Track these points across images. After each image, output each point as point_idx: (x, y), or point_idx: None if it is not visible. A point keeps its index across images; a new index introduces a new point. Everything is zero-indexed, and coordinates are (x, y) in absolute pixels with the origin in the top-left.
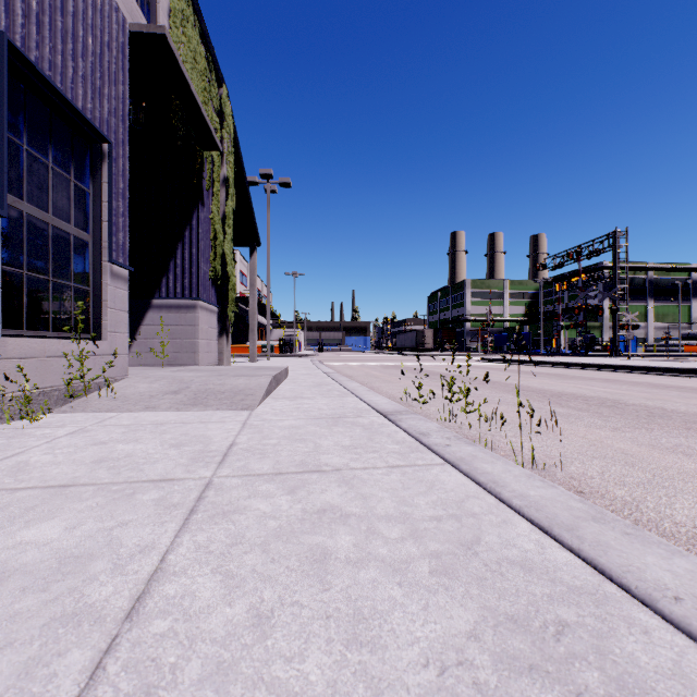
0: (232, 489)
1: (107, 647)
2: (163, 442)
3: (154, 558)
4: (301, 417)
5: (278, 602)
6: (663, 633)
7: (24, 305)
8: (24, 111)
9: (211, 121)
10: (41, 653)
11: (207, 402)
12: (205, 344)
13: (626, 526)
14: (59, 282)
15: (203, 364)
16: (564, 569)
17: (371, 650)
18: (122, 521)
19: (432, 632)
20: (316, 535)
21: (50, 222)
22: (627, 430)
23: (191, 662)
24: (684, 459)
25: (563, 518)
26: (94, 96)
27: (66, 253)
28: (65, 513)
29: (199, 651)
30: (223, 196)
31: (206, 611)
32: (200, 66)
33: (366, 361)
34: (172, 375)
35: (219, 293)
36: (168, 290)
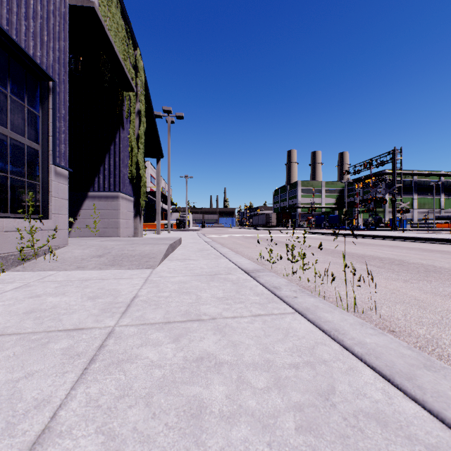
0: (128, 338)
1: None
2: (83, 295)
3: (46, 414)
4: (187, 274)
5: None
6: None
7: None
8: None
9: (129, 72)
10: None
11: (122, 263)
12: (124, 222)
13: None
14: (15, 178)
15: (123, 236)
16: (415, 422)
17: None
18: (29, 371)
19: None
20: (194, 385)
21: (8, 135)
22: (414, 282)
23: None
24: None
25: (400, 366)
26: (42, 47)
27: (21, 157)
28: None
29: None
30: (137, 123)
31: None
32: (121, 34)
33: (233, 233)
34: (100, 243)
35: (134, 188)
36: (99, 185)
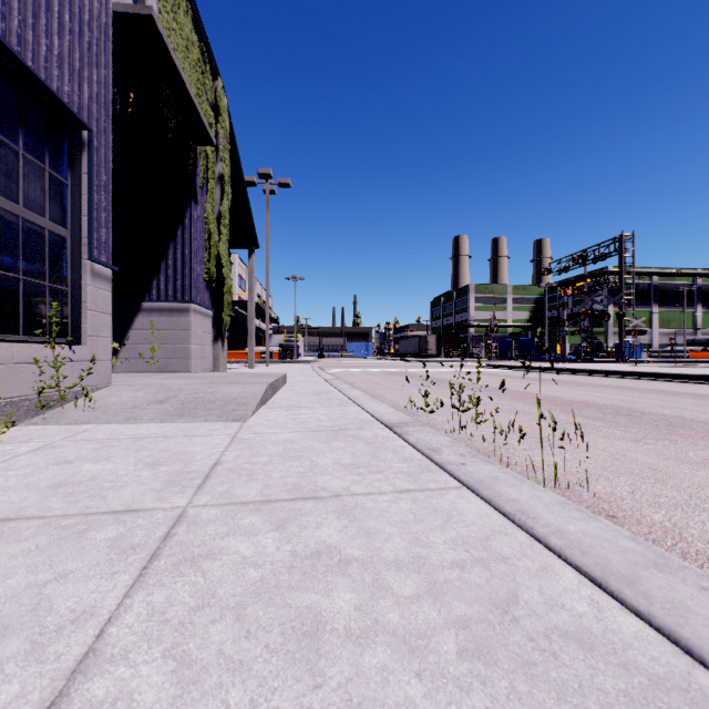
0: (208, 523)
1: None
2: (138, 461)
3: (88, 631)
4: (297, 430)
5: None
6: None
7: None
8: None
9: (205, 115)
10: None
11: (195, 412)
12: (198, 350)
13: (700, 577)
14: (31, 281)
15: (196, 370)
16: (636, 645)
17: None
18: (61, 571)
19: None
20: (307, 592)
21: (21, 215)
22: (650, 442)
23: None
24: None
25: (618, 565)
26: (71, 78)
27: (40, 249)
28: None
29: None
30: (218, 194)
31: None
32: (193, 56)
33: (368, 367)
34: (160, 382)
35: (214, 296)
36: (159, 292)
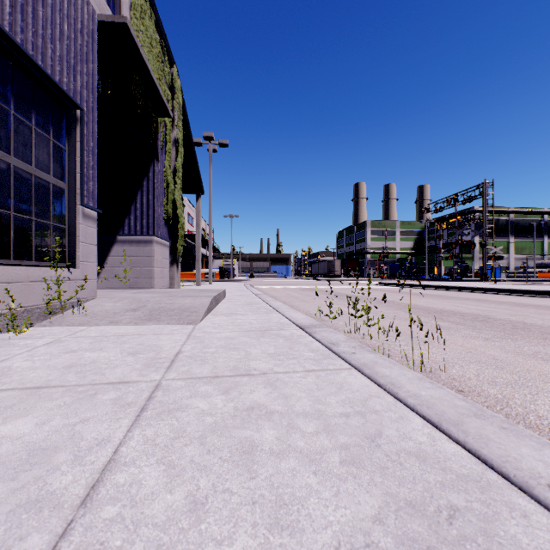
0: (177, 390)
1: (62, 531)
2: (123, 351)
3: (108, 450)
4: (235, 330)
5: (211, 490)
6: (540, 516)
7: (11, 240)
8: (11, 83)
9: (164, 94)
10: (5, 538)
11: (160, 318)
12: (159, 271)
13: (502, 421)
14: (40, 221)
15: (157, 287)
16: (453, 459)
17: (291, 533)
18: (84, 417)
19: (343, 516)
20: (245, 429)
21: (33, 173)
22: (496, 340)
23: (134, 545)
24: (543, 363)
25: (450, 415)
26: (69, 72)
27: (46, 198)
28: (37, 411)
29: (142, 535)
30: (174, 154)
31: (150, 498)
32: (156, 50)
33: (288, 284)
34: (132, 296)
35: (171, 231)
36: (130, 228)
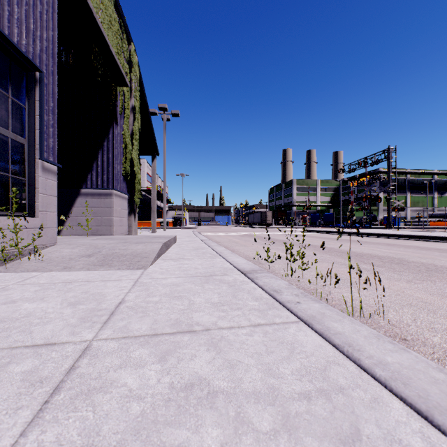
0: (106, 356)
1: None
2: (64, 300)
3: None
4: (181, 275)
5: None
6: None
7: None
8: None
9: (123, 67)
10: None
11: (112, 263)
12: (118, 220)
13: None
14: None
15: (116, 234)
16: None
17: None
18: None
19: None
20: (180, 427)
21: None
22: (418, 282)
23: None
24: None
25: (437, 398)
26: (27, 35)
27: (5, 151)
28: None
29: None
30: (132, 119)
31: None
32: (115, 28)
33: (229, 231)
34: (91, 242)
35: (129, 185)
36: (92, 182)
